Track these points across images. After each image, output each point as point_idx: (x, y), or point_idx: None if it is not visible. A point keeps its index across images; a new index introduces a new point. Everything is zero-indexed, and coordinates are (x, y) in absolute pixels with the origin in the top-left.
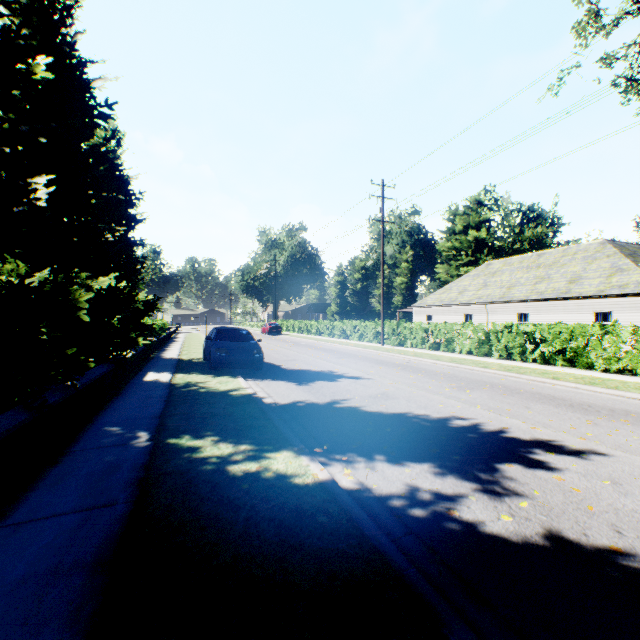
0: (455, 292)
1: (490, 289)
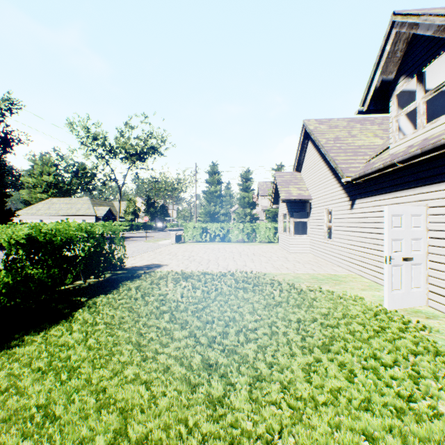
0: (36, 210)
1: (52, 210)
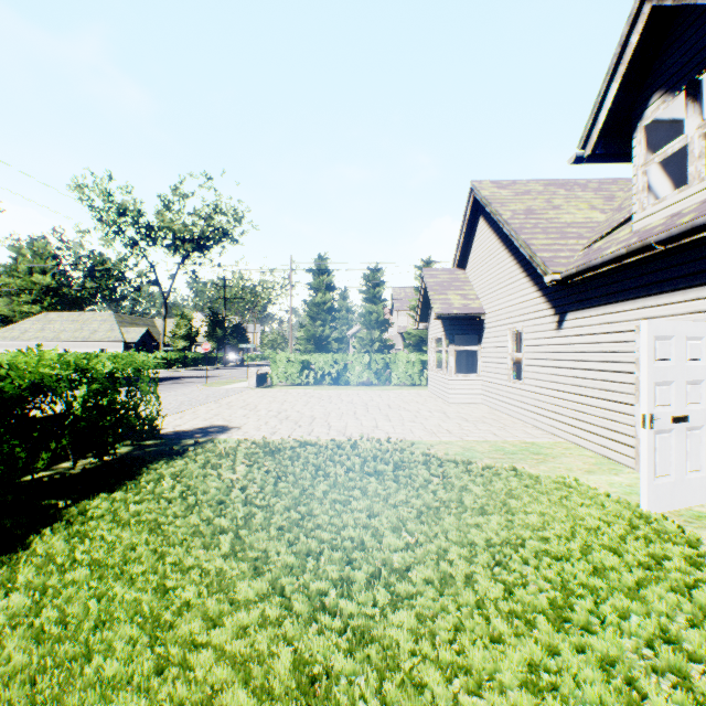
0: (20, 332)
1: (48, 332)
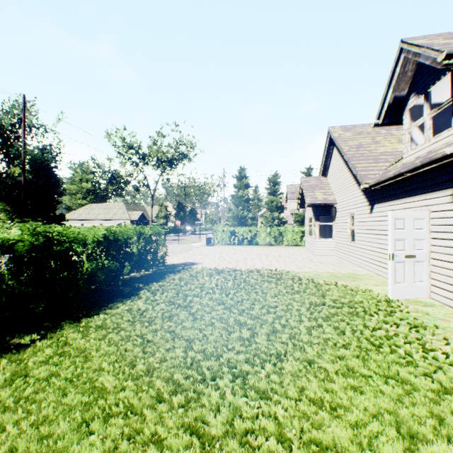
0: (78, 215)
1: (91, 215)
